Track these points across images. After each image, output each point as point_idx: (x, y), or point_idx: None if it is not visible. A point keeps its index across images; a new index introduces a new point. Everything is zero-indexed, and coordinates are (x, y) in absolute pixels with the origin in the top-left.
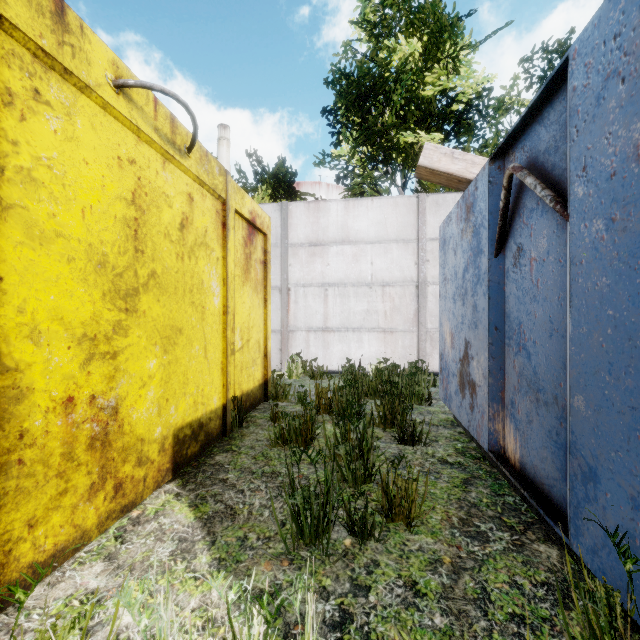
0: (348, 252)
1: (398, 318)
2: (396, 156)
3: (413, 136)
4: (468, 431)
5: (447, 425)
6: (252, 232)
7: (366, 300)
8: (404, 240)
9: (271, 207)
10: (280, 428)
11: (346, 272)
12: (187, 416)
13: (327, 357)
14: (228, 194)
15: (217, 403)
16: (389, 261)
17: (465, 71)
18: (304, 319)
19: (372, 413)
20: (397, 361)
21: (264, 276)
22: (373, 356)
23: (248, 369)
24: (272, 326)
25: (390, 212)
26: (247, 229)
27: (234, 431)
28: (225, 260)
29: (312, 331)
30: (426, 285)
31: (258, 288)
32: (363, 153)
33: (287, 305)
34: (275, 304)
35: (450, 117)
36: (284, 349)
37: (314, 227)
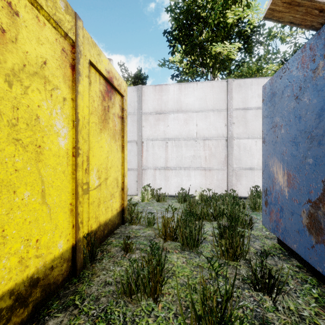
0: (181, 118)
1: (214, 161)
2: (209, 60)
3: (221, 46)
4: (310, 268)
5: (280, 255)
6: (110, 90)
7: (193, 149)
8: (218, 110)
9: (131, 89)
10: (127, 276)
11: (180, 131)
12: (3, 284)
13: (167, 186)
14: (78, 39)
15: (64, 246)
16: (208, 123)
17: (254, 4)
18: (152, 161)
19: (236, 274)
20: (213, 189)
21: (122, 128)
22: (197, 186)
23: (106, 202)
24: (131, 166)
25: (209, 91)
26: (105, 86)
27: (86, 266)
28: (74, 102)
29: (157, 169)
30: (232, 139)
31: (116, 137)
32: (188, 60)
33: (141, 152)
34: (133, 152)
35: (244, 34)
36: (139, 181)
37: (159, 101)
